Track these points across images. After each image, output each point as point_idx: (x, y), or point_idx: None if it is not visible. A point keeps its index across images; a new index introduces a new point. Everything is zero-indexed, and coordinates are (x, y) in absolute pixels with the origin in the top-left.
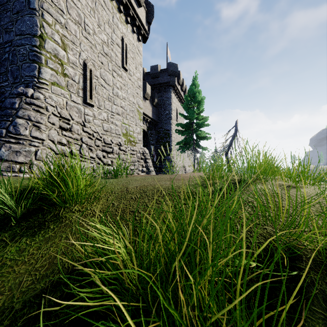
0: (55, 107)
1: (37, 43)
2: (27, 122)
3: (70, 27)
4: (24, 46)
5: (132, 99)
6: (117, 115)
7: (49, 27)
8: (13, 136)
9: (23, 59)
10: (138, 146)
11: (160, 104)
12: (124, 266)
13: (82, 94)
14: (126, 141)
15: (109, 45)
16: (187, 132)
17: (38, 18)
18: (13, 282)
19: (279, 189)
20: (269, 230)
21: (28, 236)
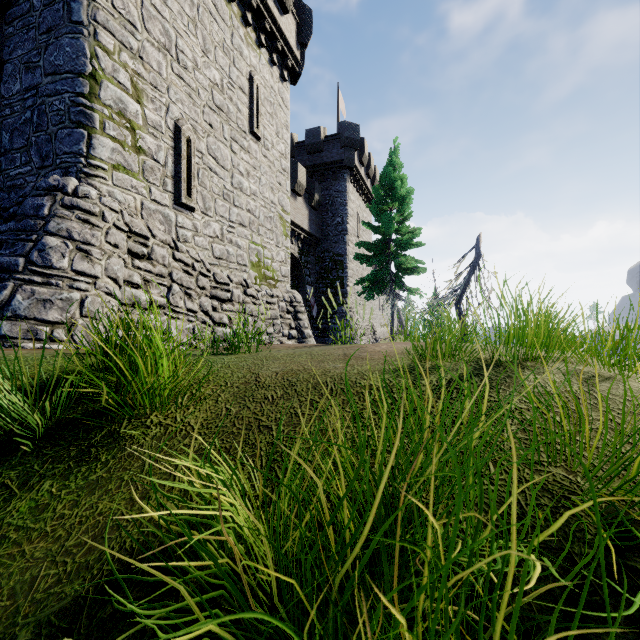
0: (119, 212)
1: (84, 89)
2: (66, 244)
3: (149, 57)
4: (61, 96)
5: (269, 196)
6: (241, 226)
7: (108, 57)
8: (39, 271)
9: (58, 121)
10: (282, 287)
11: (324, 204)
12: (248, 551)
13: (172, 187)
14: (259, 277)
15: (224, 89)
16: (378, 259)
17: (86, 40)
18: (19, 579)
19: (575, 383)
20: (559, 476)
21: (55, 478)
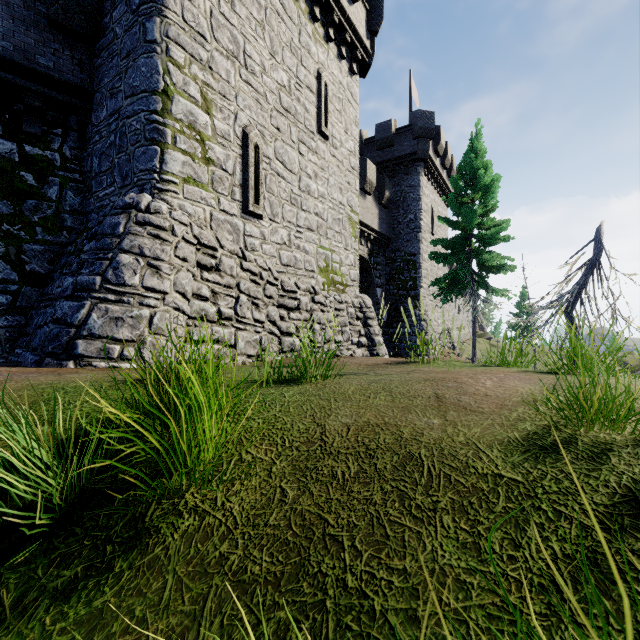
0: (188, 225)
1: (157, 106)
2: (138, 260)
3: (218, 66)
4: (138, 116)
5: (337, 197)
6: (308, 231)
7: (179, 71)
8: (112, 289)
9: (136, 140)
10: (351, 292)
11: (395, 201)
12: None
13: (240, 196)
14: (327, 283)
15: (291, 91)
16: (457, 258)
17: (159, 57)
18: None
19: None
20: None
21: (55, 596)
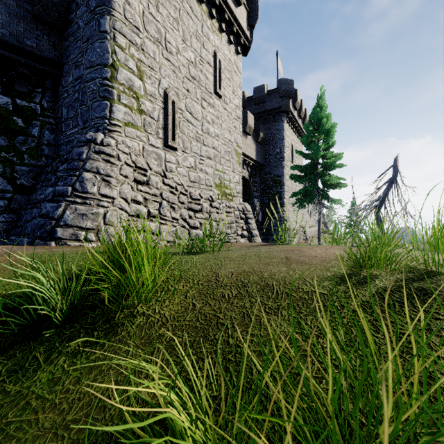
0: (128, 154)
1: (108, 75)
2: (96, 177)
3: (148, 48)
4: (94, 81)
5: (227, 136)
6: (208, 159)
7: (122, 52)
8: (79, 195)
9: (93, 97)
10: (237, 200)
11: (267, 140)
12: None
13: (162, 135)
14: (220, 194)
15: (196, 65)
16: (308, 178)
17: (109, 42)
18: None
19: None
20: None
21: (68, 355)
